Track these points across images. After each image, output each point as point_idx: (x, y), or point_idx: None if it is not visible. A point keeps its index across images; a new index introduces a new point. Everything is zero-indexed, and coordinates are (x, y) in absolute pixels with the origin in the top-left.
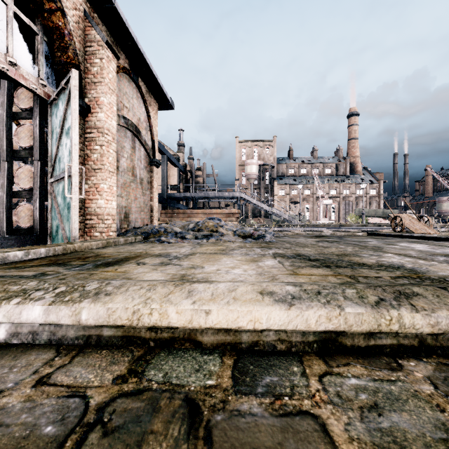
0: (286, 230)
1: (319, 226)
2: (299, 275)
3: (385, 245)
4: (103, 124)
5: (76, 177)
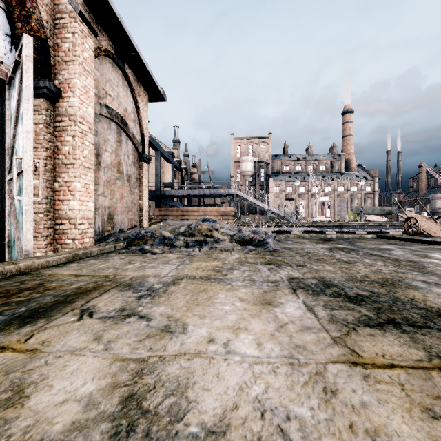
0: (285, 230)
1: (318, 225)
2: (370, 366)
3: (418, 257)
4: (76, 111)
5: (30, 173)
